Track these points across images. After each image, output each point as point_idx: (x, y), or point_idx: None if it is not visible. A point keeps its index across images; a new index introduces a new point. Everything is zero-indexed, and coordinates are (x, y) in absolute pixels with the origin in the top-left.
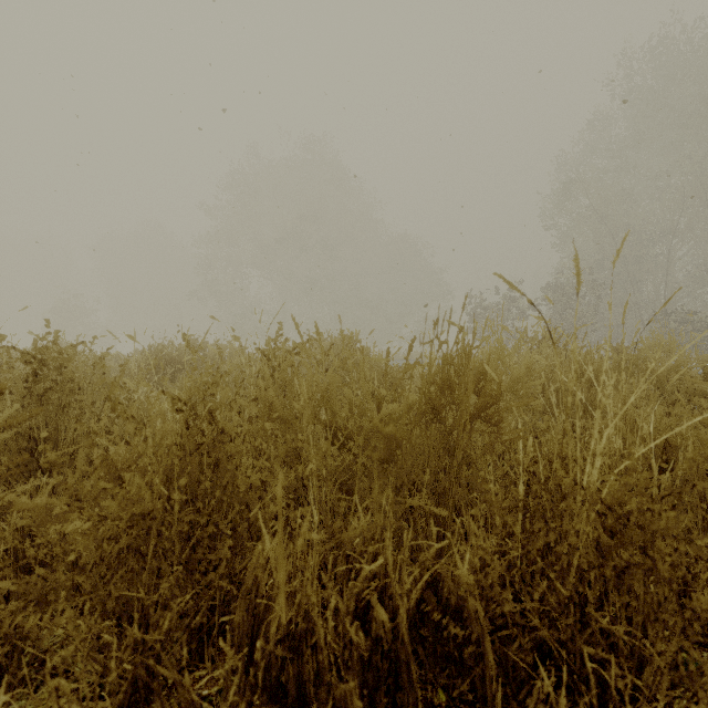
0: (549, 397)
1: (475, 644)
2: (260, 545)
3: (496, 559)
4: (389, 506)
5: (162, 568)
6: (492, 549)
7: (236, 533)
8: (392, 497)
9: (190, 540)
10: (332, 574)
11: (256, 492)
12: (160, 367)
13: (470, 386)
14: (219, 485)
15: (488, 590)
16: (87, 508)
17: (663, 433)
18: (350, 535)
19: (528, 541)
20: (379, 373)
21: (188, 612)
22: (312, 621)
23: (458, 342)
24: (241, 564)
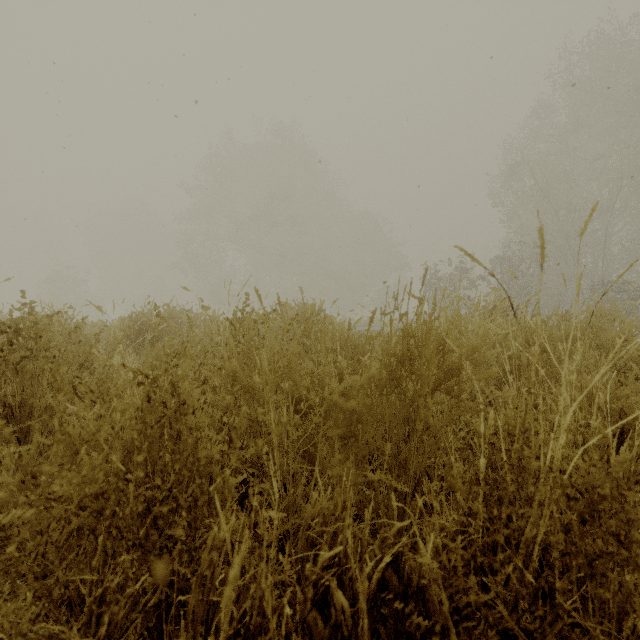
0: (502, 363)
1: (439, 635)
2: (215, 527)
3: (459, 539)
4: (350, 480)
5: (115, 548)
6: (455, 528)
7: (195, 507)
8: (352, 471)
9: (150, 513)
10: (294, 542)
11: (218, 462)
12: (140, 334)
13: (432, 360)
14: (180, 457)
15: (453, 578)
16: (44, 484)
17: (617, 402)
18: (309, 514)
19: (488, 513)
20: (342, 339)
21: (146, 589)
22: (266, 616)
23: (418, 314)
24: (201, 539)
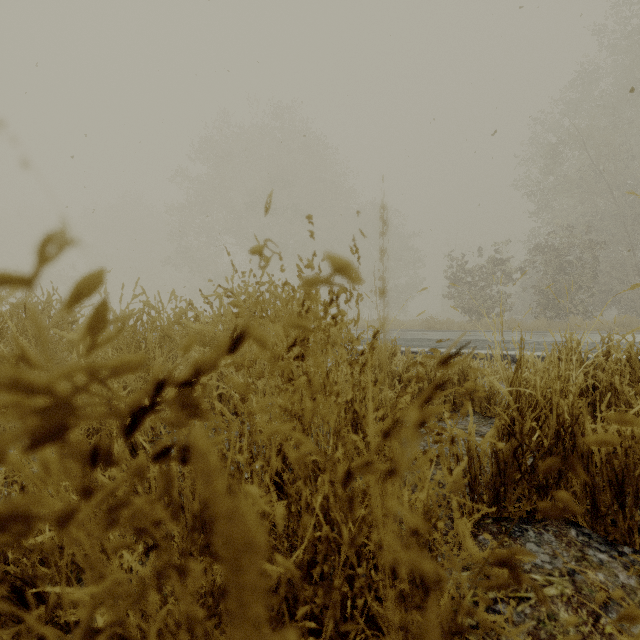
0: None
1: None
2: None
3: None
4: None
5: None
6: None
7: None
8: None
9: None
10: None
11: None
12: None
13: None
14: None
15: None
16: None
17: None
18: None
19: None
20: None
21: None
22: None
23: None
24: None
